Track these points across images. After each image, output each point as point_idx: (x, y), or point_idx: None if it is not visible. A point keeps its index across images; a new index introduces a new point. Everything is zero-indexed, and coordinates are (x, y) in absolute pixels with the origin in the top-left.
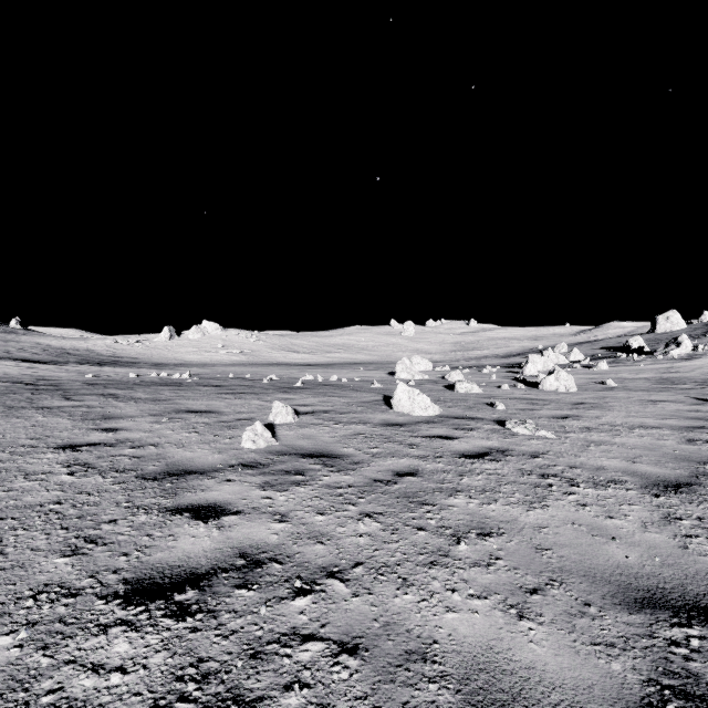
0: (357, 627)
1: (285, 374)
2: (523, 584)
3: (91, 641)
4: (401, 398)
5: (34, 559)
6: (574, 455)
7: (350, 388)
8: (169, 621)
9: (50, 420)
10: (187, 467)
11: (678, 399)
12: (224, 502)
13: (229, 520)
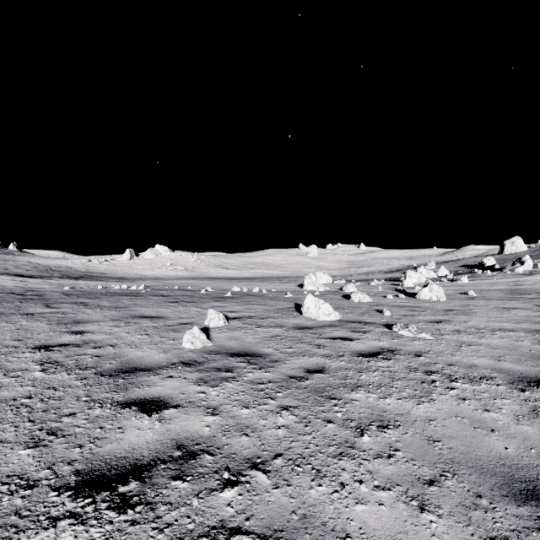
0: (278, 520)
1: (218, 286)
2: (421, 475)
3: (41, 534)
4: (309, 306)
5: (2, 450)
6: (450, 354)
7: (268, 298)
8: (112, 513)
9: (31, 325)
10: (137, 365)
11: (527, 307)
12: (165, 397)
13: (169, 413)
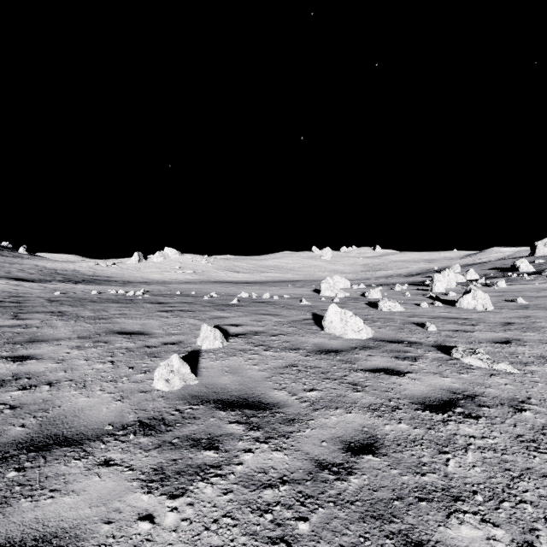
0: None
1: (225, 291)
2: None
3: None
4: (332, 320)
5: None
6: None
7: (280, 306)
8: None
9: None
10: (64, 429)
11: None
12: (67, 534)
13: None
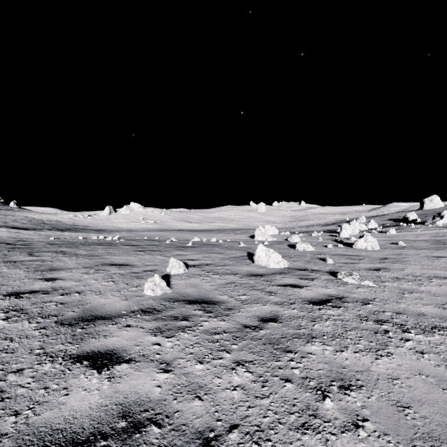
0: None
1: (182, 237)
2: None
3: None
4: (260, 255)
5: None
6: (395, 301)
7: (224, 247)
8: None
9: (11, 272)
10: (98, 313)
11: None
12: (120, 349)
13: (120, 369)
